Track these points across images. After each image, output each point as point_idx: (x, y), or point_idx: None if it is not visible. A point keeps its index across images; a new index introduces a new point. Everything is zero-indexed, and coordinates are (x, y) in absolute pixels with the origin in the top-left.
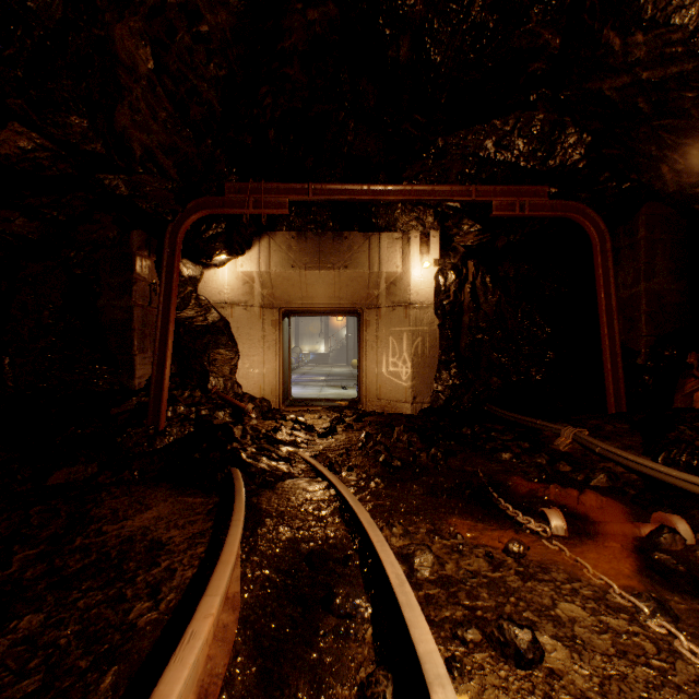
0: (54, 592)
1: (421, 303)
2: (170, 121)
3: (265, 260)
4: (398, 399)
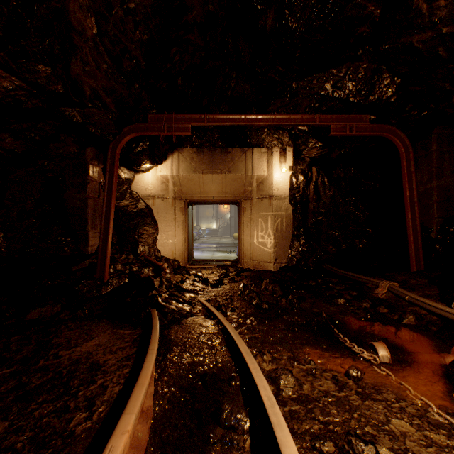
0: (18, 403)
1: (280, 195)
2: (110, 71)
3: (176, 167)
4: (264, 260)
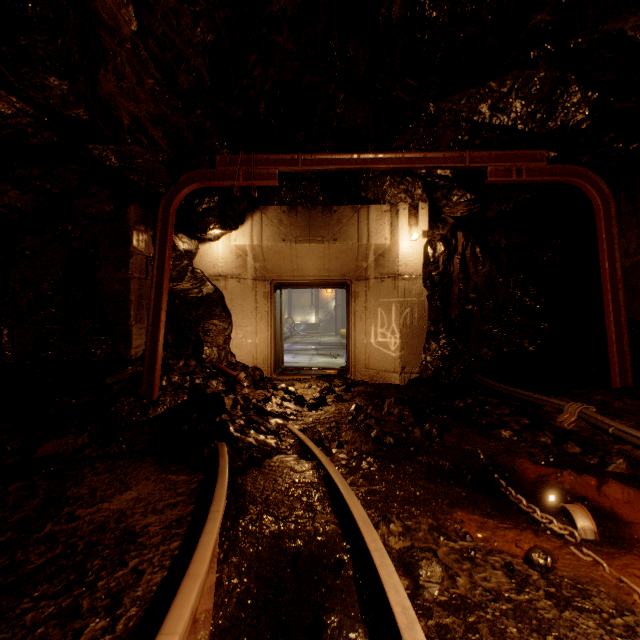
0: (2, 599)
1: (409, 274)
2: (158, 89)
3: (258, 234)
4: (386, 369)
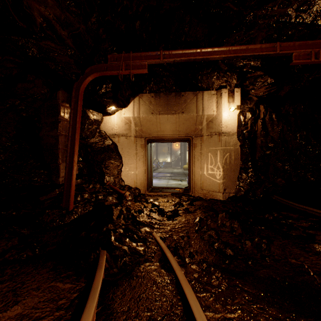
0: None
1: (228, 132)
2: None
3: (137, 110)
4: (214, 190)
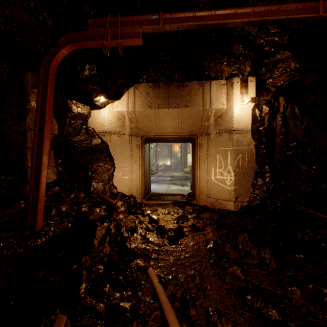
0: None
1: (241, 129)
2: None
3: (132, 103)
4: (223, 198)
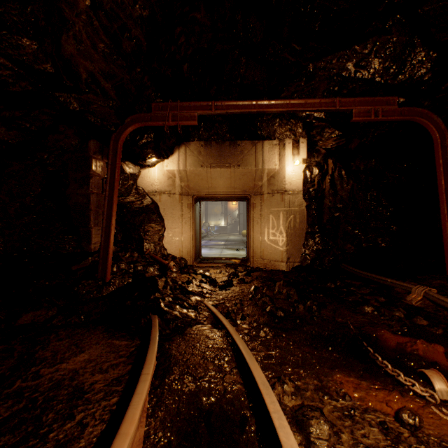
0: None
1: (293, 190)
2: (107, 51)
3: (183, 162)
4: (276, 259)
